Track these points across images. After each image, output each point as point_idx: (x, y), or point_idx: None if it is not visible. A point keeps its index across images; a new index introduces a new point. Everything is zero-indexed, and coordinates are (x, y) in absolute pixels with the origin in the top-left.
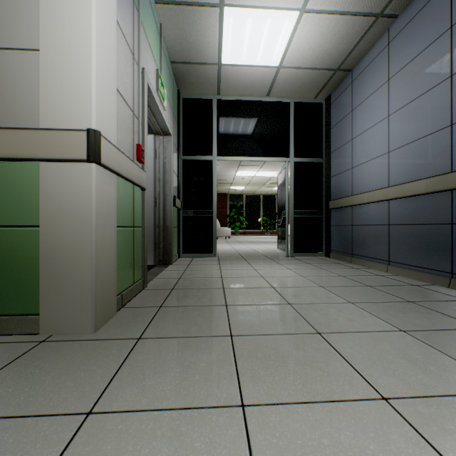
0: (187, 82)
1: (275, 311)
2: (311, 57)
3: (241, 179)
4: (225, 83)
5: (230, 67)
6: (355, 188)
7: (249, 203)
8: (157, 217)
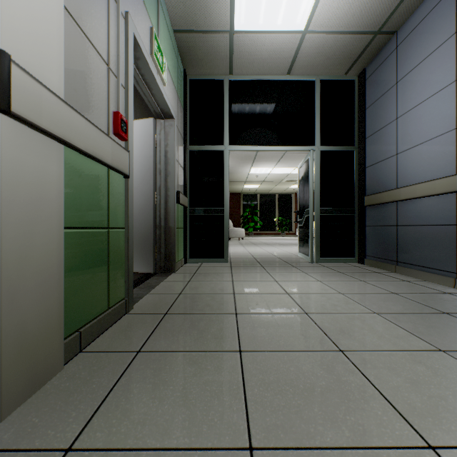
0: (193, 58)
1: (322, 370)
2: (346, 15)
3: (255, 176)
4: (238, 57)
5: (244, 35)
6: (401, 179)
7: (263, 202)
8: (158, 216)
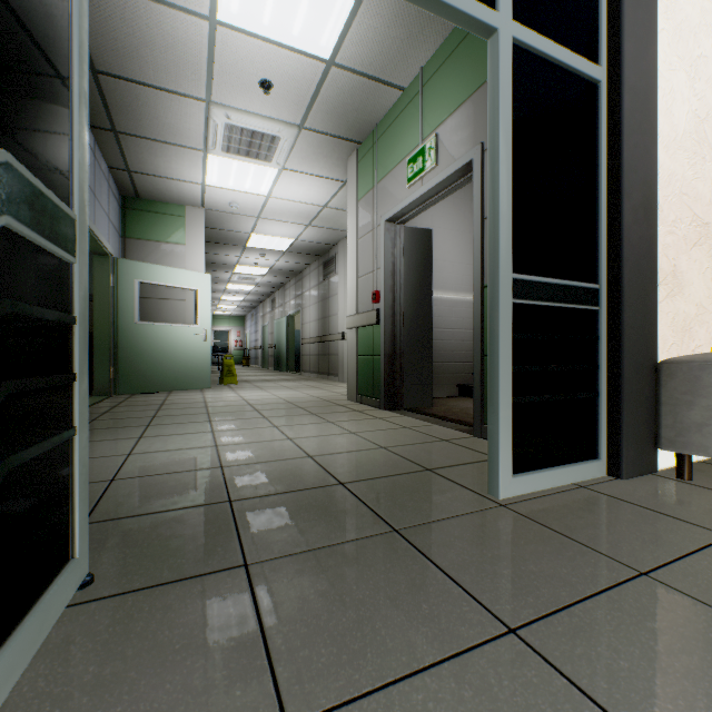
0: None
1: (269, 407)
2: None
3: None
4: None
5: None
6: None
7: None
8: None
